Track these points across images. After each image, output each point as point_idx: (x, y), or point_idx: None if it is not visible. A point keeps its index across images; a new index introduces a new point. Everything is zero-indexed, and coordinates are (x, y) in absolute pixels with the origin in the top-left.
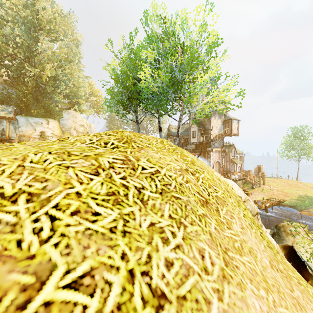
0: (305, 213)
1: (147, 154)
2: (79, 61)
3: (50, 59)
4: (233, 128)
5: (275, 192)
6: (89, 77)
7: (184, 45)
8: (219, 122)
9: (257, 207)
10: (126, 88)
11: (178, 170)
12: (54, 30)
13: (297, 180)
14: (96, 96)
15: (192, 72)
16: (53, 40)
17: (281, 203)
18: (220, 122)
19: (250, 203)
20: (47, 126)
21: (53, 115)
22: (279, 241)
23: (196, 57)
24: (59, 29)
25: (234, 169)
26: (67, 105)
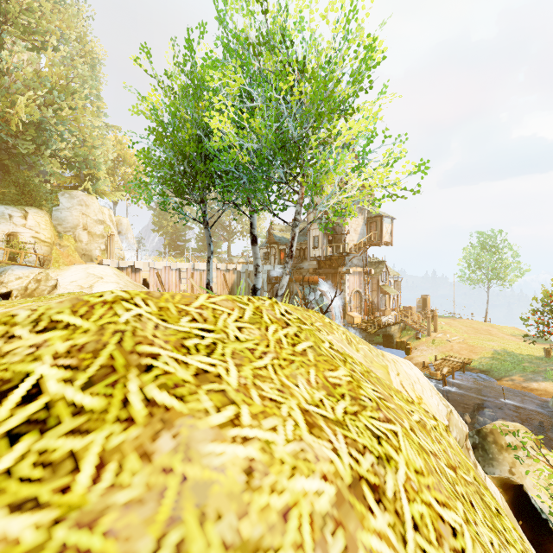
0: (507, 384)
1: (185, 478)
2: (97, 97)
3: (27, 86)
4: (384, 233)
5: (455, 346)
6: (118, 128)
7: (305, 67)
8: (360, 222)
9: (429, 376)
10: (181, 152)
11: (330, 524)
12: (37, 26)
13: (486, 321)
14: (132, 164)
15: (322, 124)
16: (38, 49)
17: (467, 365)
18: (361, 220)
19: (454, 418)
20: (22, 223)
21: (37, 200)
22: (484, 462)
23: (332, 90)
24: (49, 26)
25: (385, 304)
26: (71, 180)
